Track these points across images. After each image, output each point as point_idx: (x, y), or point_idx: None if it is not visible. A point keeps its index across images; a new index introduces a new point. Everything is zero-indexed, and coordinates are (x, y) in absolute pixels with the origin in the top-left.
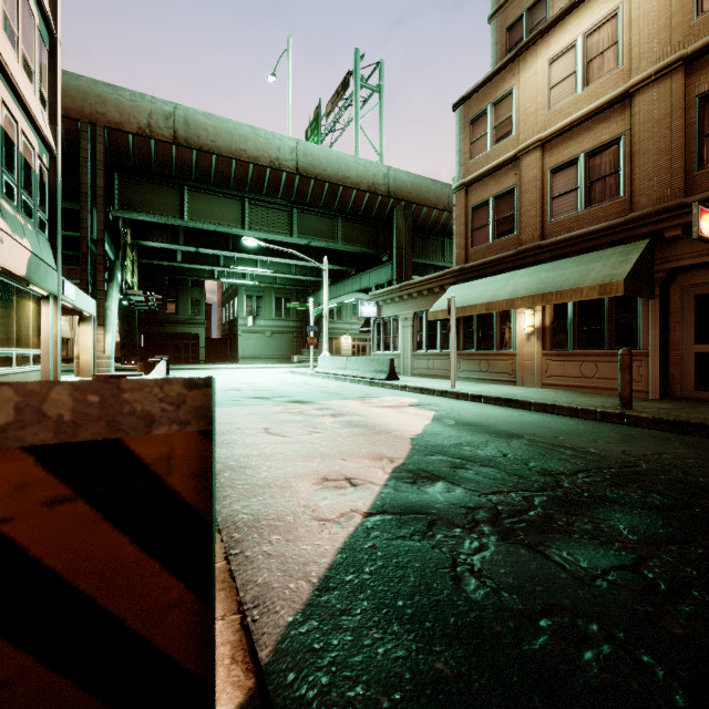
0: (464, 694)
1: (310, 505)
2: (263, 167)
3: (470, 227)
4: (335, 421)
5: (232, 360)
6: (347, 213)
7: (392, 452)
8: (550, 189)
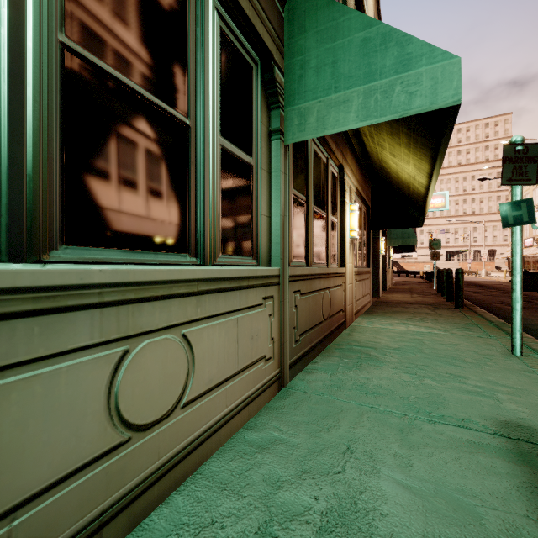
0: None
1: None
2: None
3: None
4: None
5: None
6: None
7: None
8: None
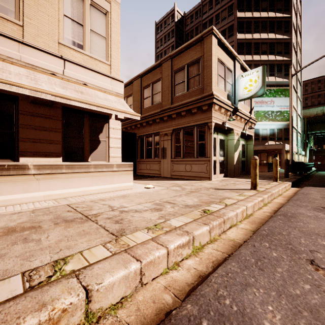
0: None
1: None
2: None
3: None
4: None
5: None
6: None
7: None
8: None
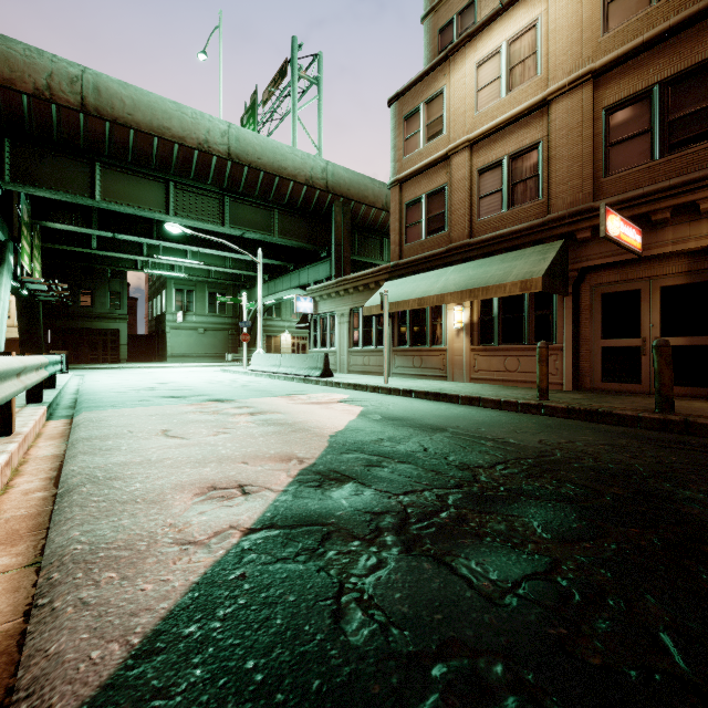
0: None
1: (179, 524)
2: (190, 149)
3: (404, 224)
4: (251, 420)
5: (159, 359)
6: (284, 205)
7: (305, 452)
8: (477, 189)
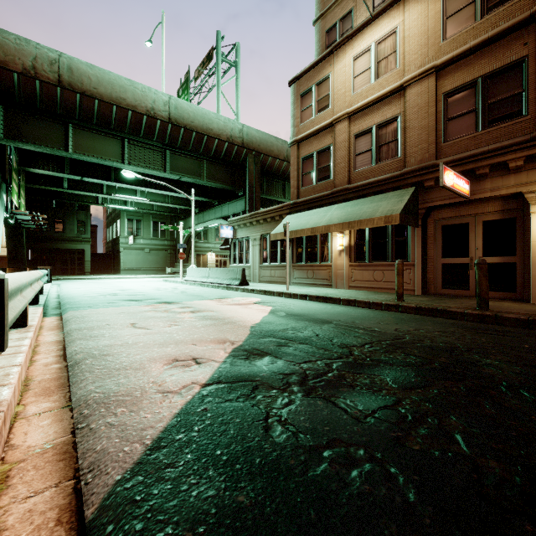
0: (257, 518)
1: (158, 381)
2: (140, 114)
3: (300, 173)
4: (193, 316)
5: (115, 272)
6: (210, 157)
7: (234, 337)
8: (354, 149)
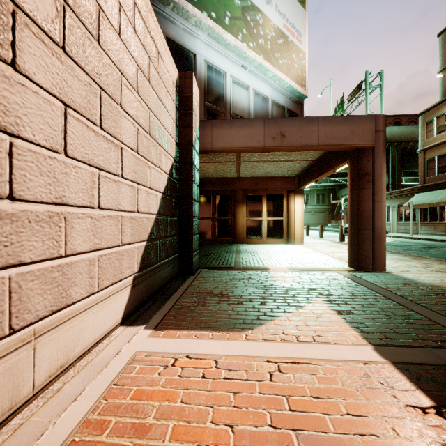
0: None
1: None
2: None
3: (426, 168)
4: None
5: None
6: None
7: None
8: None
